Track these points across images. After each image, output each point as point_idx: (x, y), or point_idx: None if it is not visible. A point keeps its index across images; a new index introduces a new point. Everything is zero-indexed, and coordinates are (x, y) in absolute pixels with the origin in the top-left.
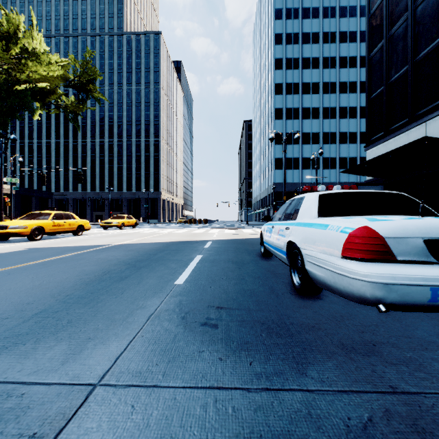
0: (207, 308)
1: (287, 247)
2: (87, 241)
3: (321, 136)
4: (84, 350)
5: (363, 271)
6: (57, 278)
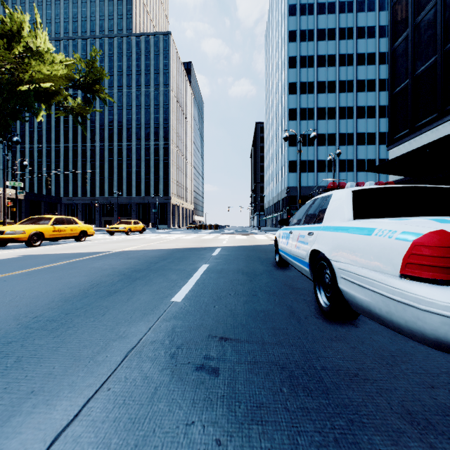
0: (207, 339)
1: (310, 258)
2: (88, 247)
3: (337, 138)
4: (14, 416)
5: (444, 301)
6: (34, 293)
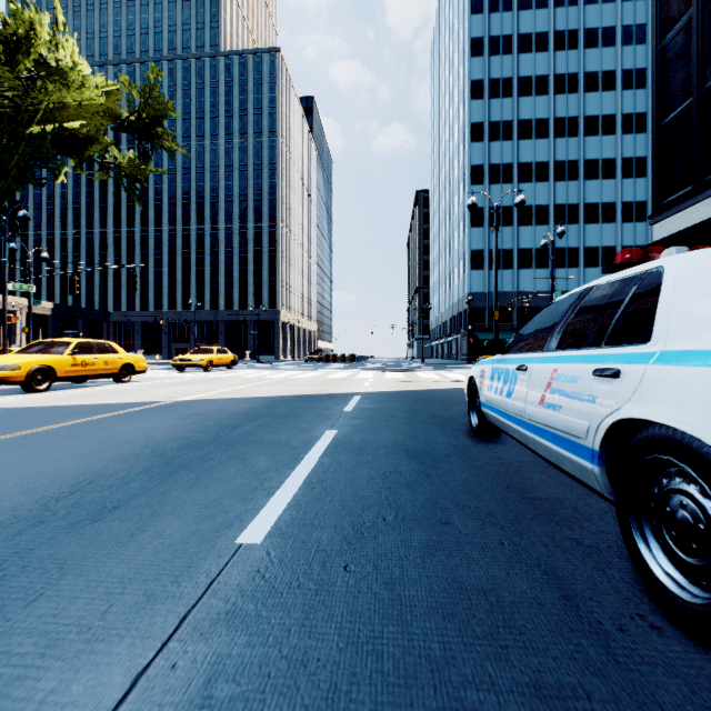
0: None
1: (604, 438)
2: (129, 393)
3: (551, 212)
4: None
5: None
6: None
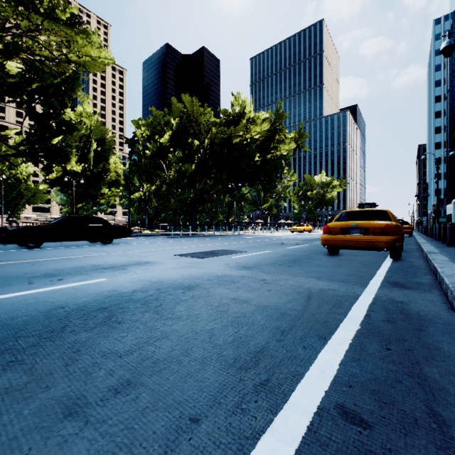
0: None
1: None
2: None
3: None
4: None
5: None
6: None
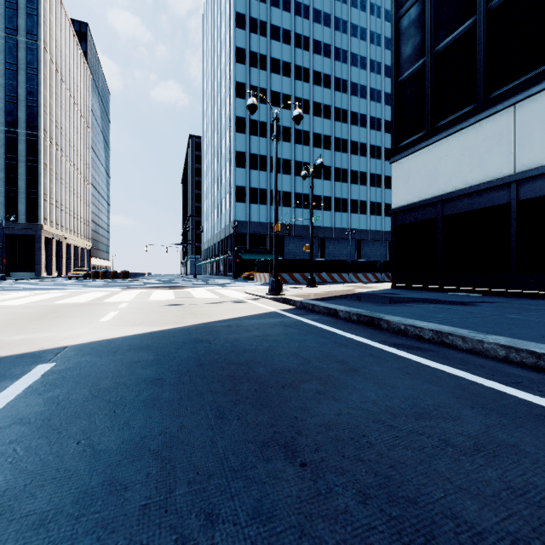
0: None
1: None
2: None
3: (293, 165)
4: None
5: None
6: None
